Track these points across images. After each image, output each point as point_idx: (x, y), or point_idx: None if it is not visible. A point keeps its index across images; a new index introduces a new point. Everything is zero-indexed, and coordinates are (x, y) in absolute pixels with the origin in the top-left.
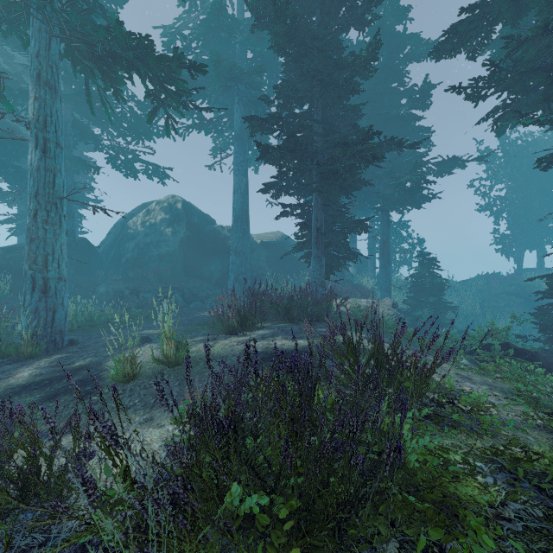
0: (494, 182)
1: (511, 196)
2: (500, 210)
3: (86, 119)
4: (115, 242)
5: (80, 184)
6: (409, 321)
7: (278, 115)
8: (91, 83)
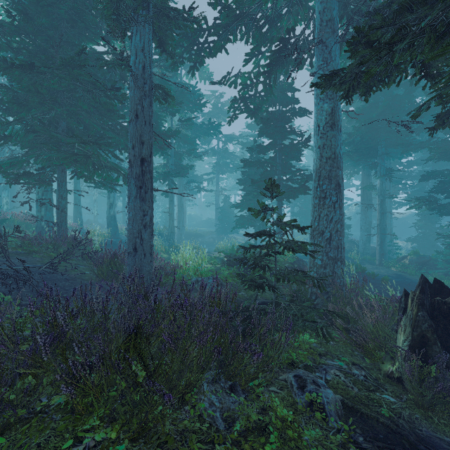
0: None
1: None
2: None
3: None
4: None
5: None
6: None
7: None
8: None
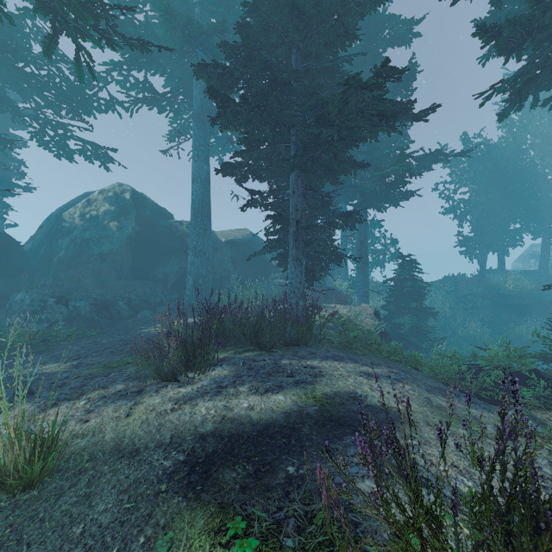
0: (460, 185)
1: (475, 199)
2: (466, 212)
3: (1, 81)
4: (47, 237)
5: (6, 167)
6: (389, 329)
7: (244, 63)
8: (3, 33)
